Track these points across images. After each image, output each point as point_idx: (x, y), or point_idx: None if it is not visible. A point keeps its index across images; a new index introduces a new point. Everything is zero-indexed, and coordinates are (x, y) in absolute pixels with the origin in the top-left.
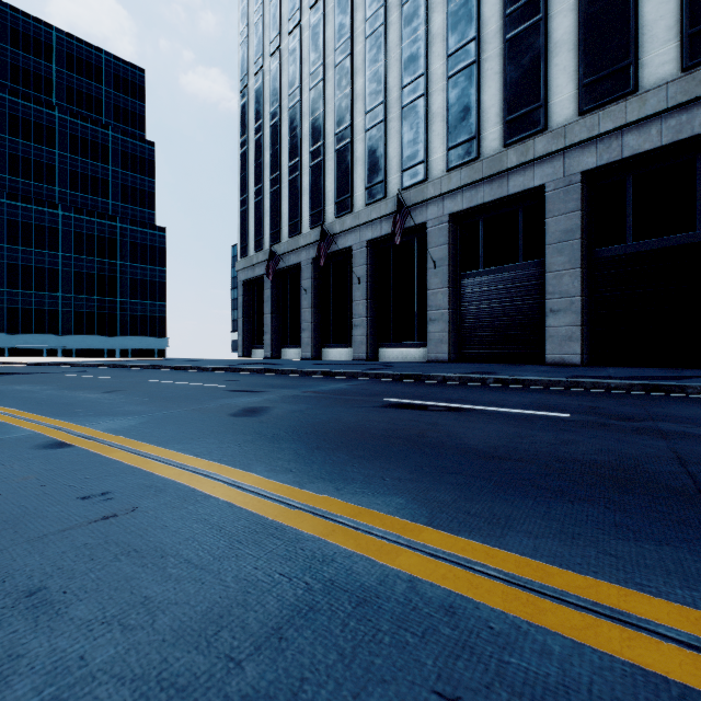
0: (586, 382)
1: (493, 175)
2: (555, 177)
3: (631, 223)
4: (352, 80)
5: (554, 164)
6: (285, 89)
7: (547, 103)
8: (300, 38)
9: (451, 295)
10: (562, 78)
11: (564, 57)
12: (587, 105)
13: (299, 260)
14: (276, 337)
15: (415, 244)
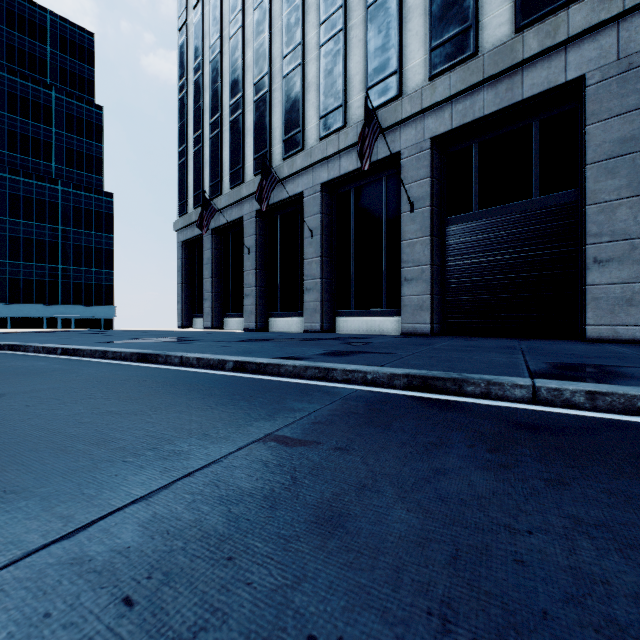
0: None
1: (499, 74)
2: (603, 62)
3: None
4: None
5: (601, 43)
6: (226, 16)
7: None
8: None
9: (434, 246)
10: None
11: None
12: None
13: (242, 213)
14: (217, 305)
15: (383, 185)
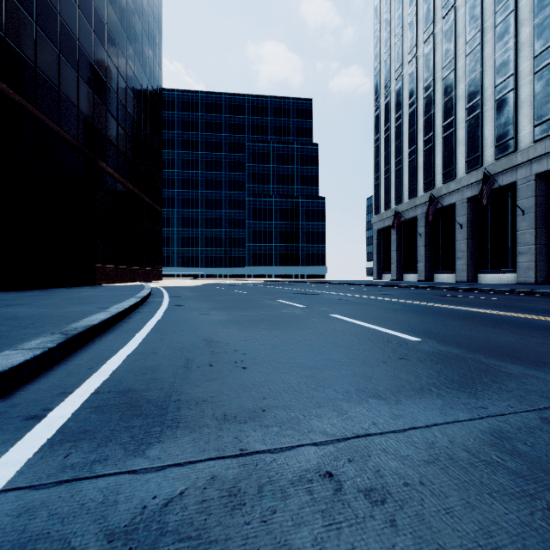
0: None
1: None
2: None
3: None
4: (455, 87)
5: None
6: (405, 100)
7: None
8: (416, 65)
9: (538, 234)
10: None
11: None
12: None
13: (415, 214)
14: (399, 266)
15: (508, 197)
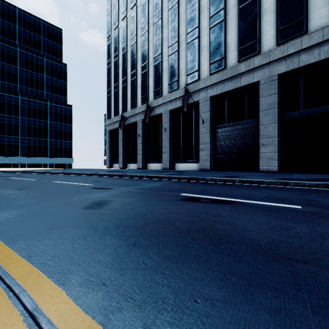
0: (291, 182)
1: (232, 77)
2: (264, 77)
3: (303, 100)
4: (162, 31)
5: (264, 71)
6: (129, 36)
7: (260, 40)
8: (136, 11)
9: (211, 137)
10: (268, 27)
11: (269, 16)
12: (281, 40)
13: (136, 120)
14: (125, 158)
15: (193, 112)
